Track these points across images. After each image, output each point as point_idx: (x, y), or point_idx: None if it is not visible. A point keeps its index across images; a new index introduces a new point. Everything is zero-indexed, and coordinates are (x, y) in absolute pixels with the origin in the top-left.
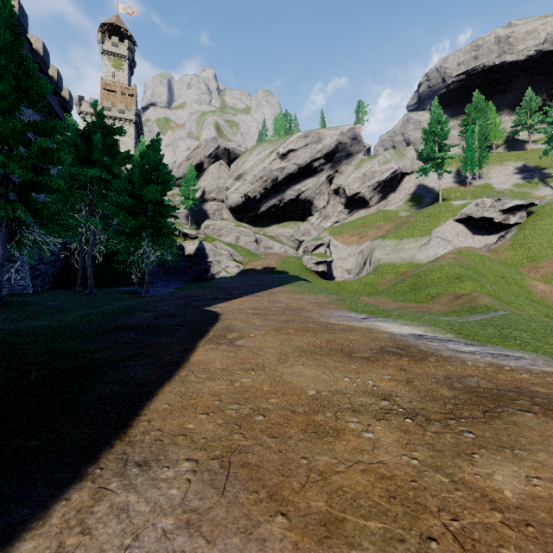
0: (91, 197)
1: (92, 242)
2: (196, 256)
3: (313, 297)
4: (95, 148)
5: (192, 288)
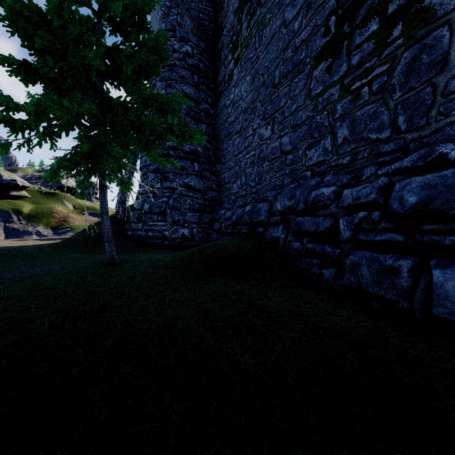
0: None
1: None
2: None
3: None
4: None
5: None
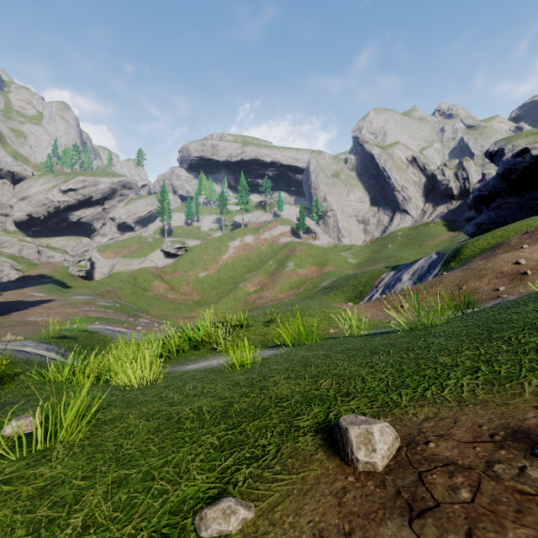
0: None
1: None
2: None
3: (35, 290)
4: None
5: None
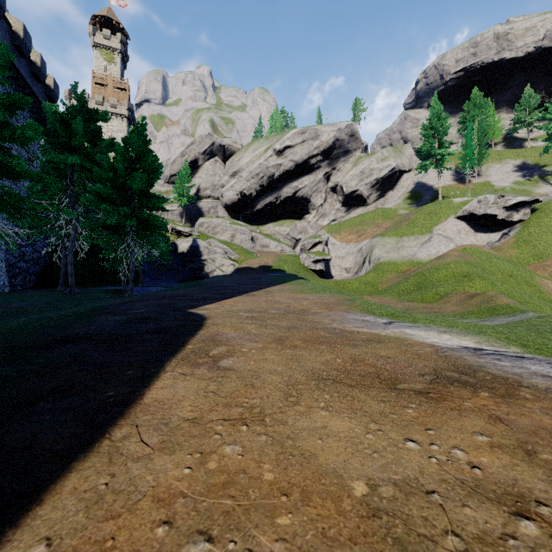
0: (72, 188)
1: (72, 237)
2: (190, 254)
3: (316, 297)
4: (75, 133)
5: (180, 286)
